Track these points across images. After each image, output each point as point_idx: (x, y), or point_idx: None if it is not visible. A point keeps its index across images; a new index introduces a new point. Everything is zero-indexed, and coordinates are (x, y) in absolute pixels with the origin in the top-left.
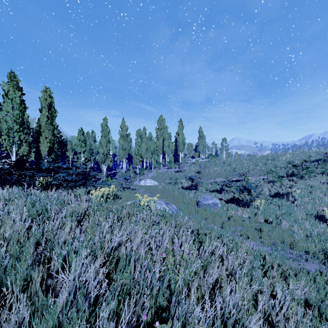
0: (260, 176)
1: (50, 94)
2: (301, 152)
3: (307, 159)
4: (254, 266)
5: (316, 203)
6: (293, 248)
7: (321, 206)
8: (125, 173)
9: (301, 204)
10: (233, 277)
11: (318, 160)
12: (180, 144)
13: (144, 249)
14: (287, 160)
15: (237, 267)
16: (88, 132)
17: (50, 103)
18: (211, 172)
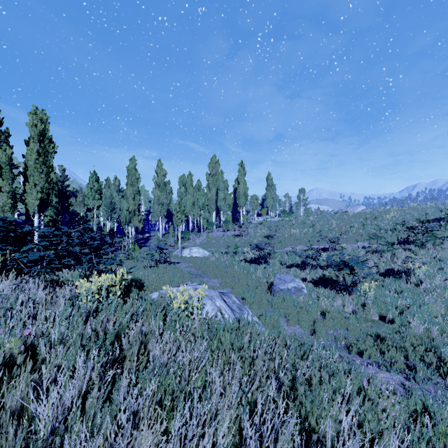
0: (357, 242)
1: (43, 118)
2: (411, 209)
3: (423, 217)
4: None
5: None
6: (444, 376)
7: None
8: (163, 238)
9: (432, 288)
10: None
11: (438, 220)
12: (241, 197)
13: None
14: (393, 219)
15: None
16: (108, 178)
17: (43, 131)
18: (286, 236)
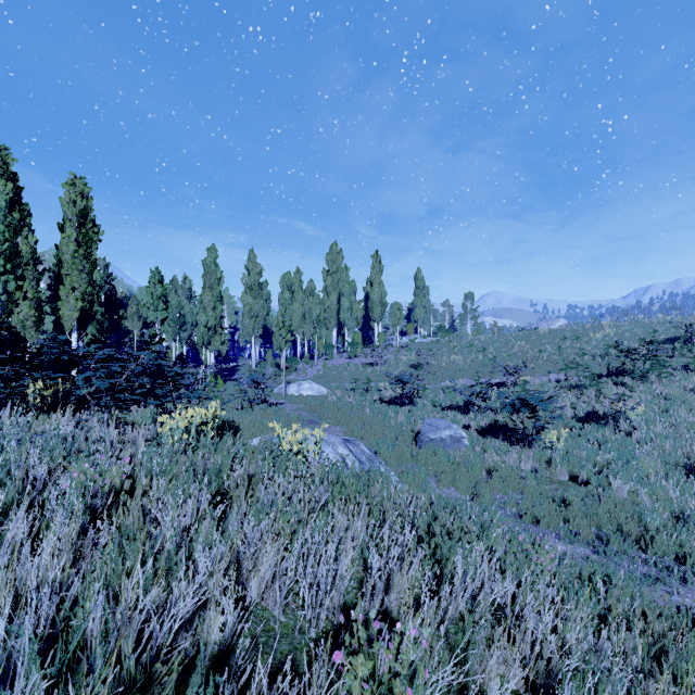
0: (550, 373)
1: (85, 191)
2: (634, 324)
3: (649, 337)
4: (599, 646)
5: (683, 436)
6: (646, 549)
7: (693, 443)
8: (257, 368)
9: (649, 438)
10: (546, 689)
11: (672, 340)
12: (376, 306)
13: (283, 599)
14: (605, 339)
15: (560, 663)
16: (175, 278)
17: (85, 210)
18: (444, 366)
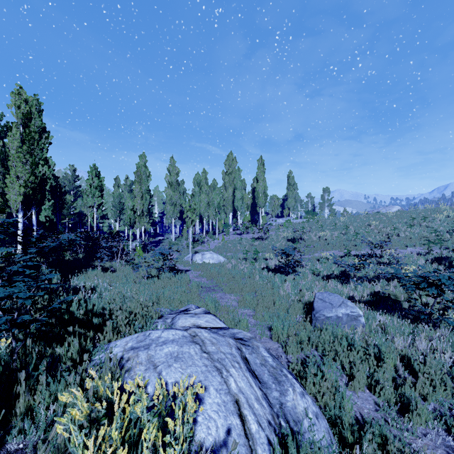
0: (406, 247)
1: (29, 99)
2: None
3: None
4: None
5: None
6: None
7: None
8: (175, 241)
9: None
10: None
11: None
12: (260, 196)
13: None
14: (447, 219)
15: None
16: (117, 177)
17: (28, 114)
18: (315, 240)
